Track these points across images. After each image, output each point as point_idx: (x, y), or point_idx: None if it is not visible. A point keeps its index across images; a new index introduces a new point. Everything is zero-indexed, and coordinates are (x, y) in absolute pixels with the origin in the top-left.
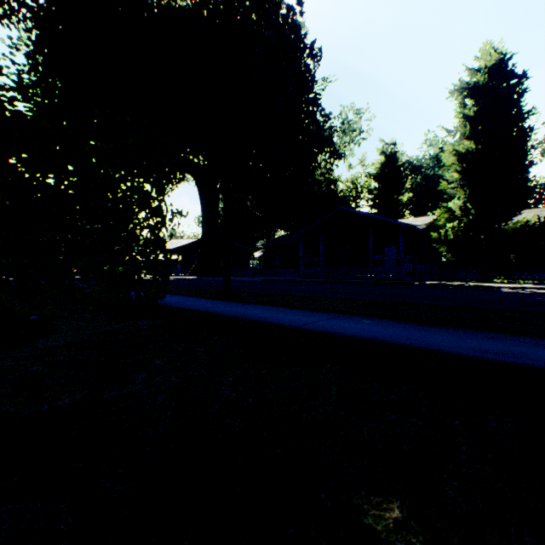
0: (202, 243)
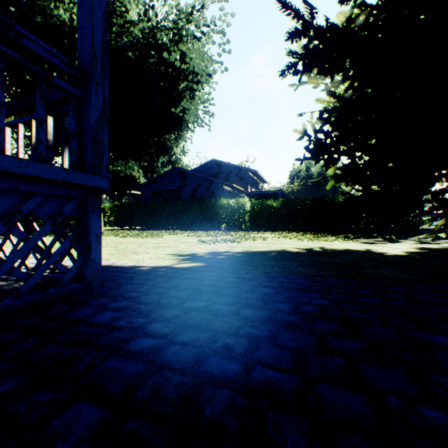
0: None
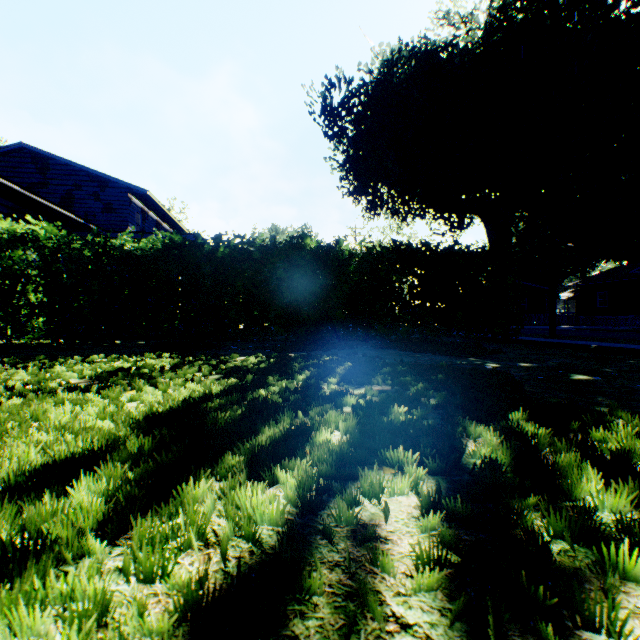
0: None
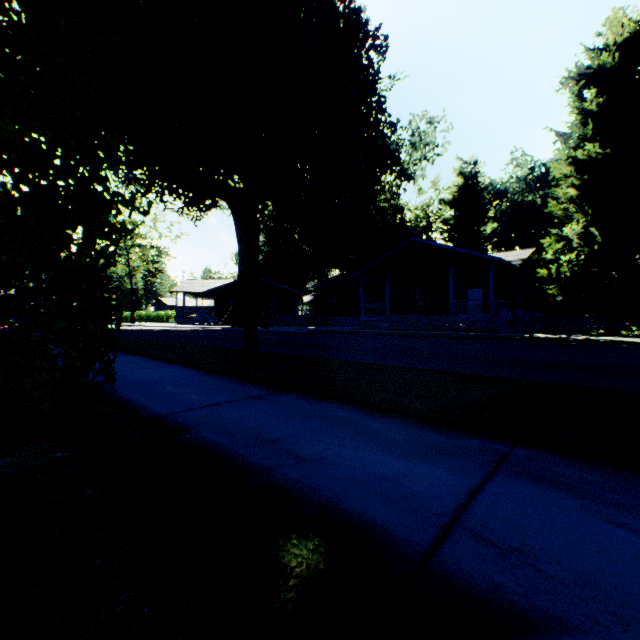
0: (238, 284)
